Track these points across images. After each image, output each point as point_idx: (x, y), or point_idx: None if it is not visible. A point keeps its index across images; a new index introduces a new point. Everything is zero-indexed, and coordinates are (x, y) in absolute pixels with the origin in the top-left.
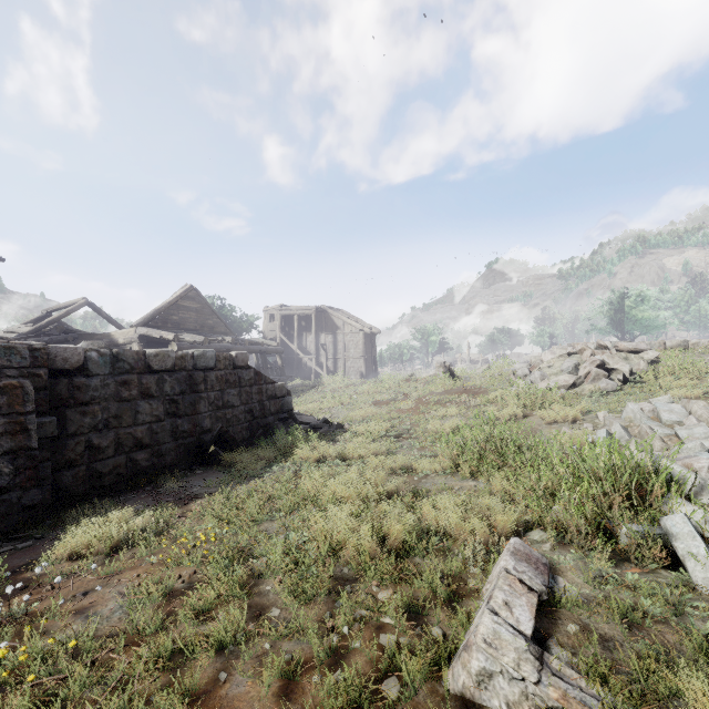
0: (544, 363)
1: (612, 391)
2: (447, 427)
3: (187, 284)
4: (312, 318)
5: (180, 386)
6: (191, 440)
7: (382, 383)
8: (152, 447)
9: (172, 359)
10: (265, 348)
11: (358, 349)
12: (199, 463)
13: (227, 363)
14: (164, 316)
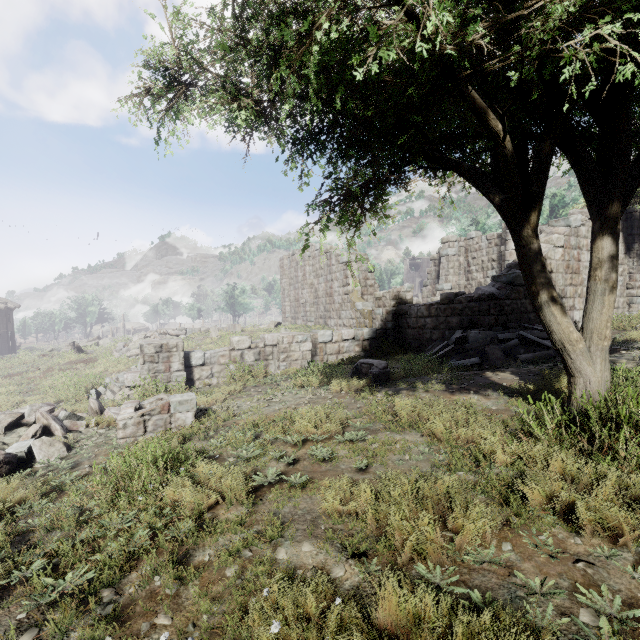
0: (132, 343)
1: None
2: (56, 382)
3: None
4: None
5: None
6: None
7: (17, 360)
8: None
9: None
10: None
11: None
12: None
13: None
14: None
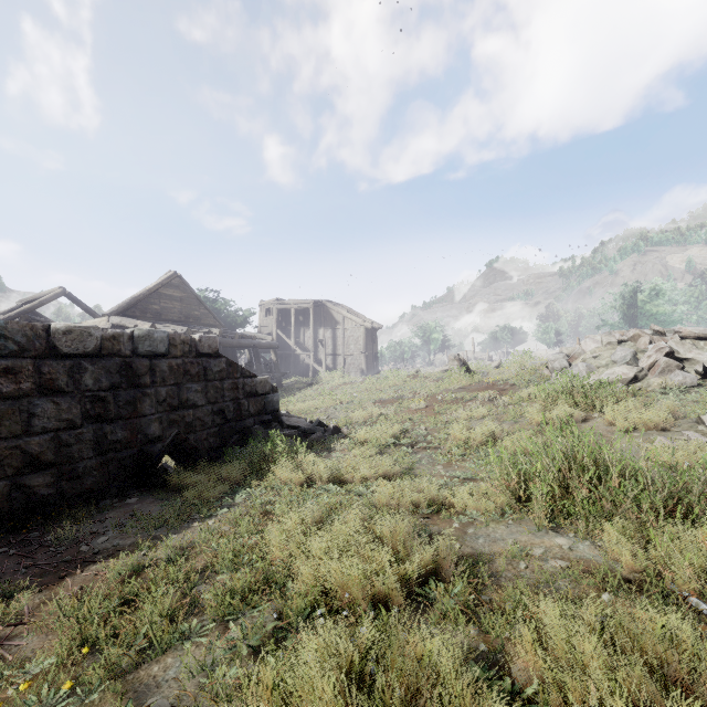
0: (587, 353)
1: (691, 386)
2: (479, 433)
3: (171, 270)
4: (310, 312)
5: (109, 377)
6: (127, 453)
7: (386, 380)
8: (59, 465)
9: (95, 339)
10: (257, 342)
11: (358, 345)
12: (141, 485)
13: (187, 349)
14: (143, 305)
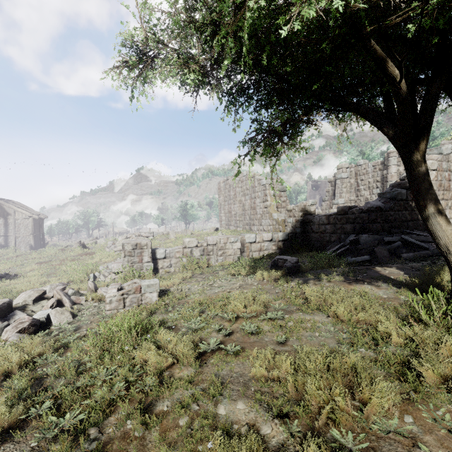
0: (118, 242)
1: None
2: (69, 268)
3: None
4: None
5: None
6: None
7: (45, 252)
8: None
9: None
10: None
11: (28, 229)
12: None
13: None
14: None
